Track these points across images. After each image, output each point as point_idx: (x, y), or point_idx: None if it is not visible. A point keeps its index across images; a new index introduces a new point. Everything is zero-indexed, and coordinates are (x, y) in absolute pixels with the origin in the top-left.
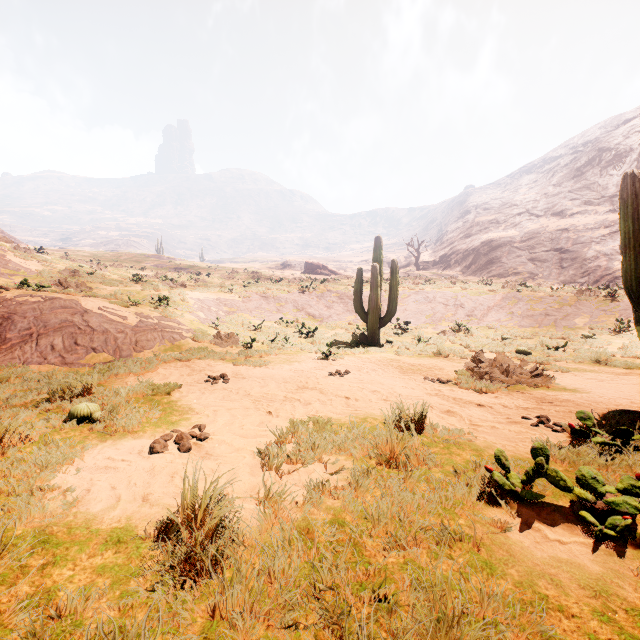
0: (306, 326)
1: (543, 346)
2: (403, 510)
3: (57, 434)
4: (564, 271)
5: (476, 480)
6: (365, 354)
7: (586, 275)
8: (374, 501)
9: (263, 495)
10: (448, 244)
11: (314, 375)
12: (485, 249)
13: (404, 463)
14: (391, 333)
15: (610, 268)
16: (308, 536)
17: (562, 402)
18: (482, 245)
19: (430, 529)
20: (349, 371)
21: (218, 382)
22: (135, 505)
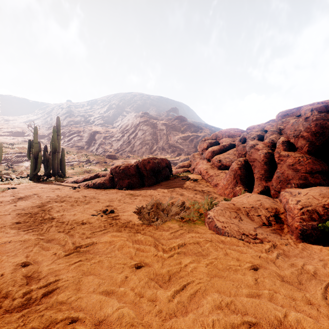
0: None
1: None
2: None
3: None
4: (93, 147)
5: None
6: None
7: (98, 149)
8: None
9: None
10: None
11: None
12: (68, 134)
13: None
14: (3, 169)
15: (104, 148)
16: None
17: None
18: (67, 132)
19: None
20: None
21: None
22: None
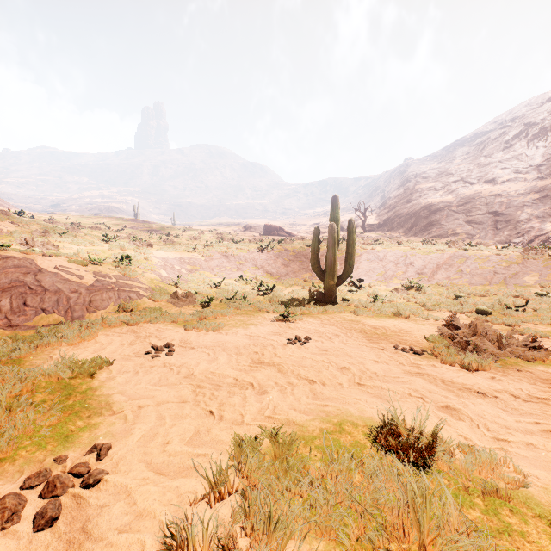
0: (264, 283)
1: (501, 305)
2: None
3: None
4: (499, 232)
5: None
6: (323, 314)
7: (520, 236)
8: None
9: None
10: (391, 209)
11: (271, 343)
12: (425, 213)
13: None
14: (345, 290)
15: (543, 229)
16: None
17: None
18: (422, 209)
19: None
20: (310, 338)
21: (160, 355)
22: None
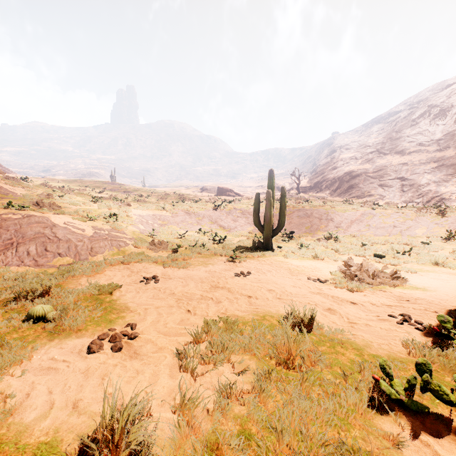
0: (218, 235)
1: (393, 251)
2: (302, 418)
3: (15, 333)
4: (405, 194)
5: (363, 385)
6: (262, 257)
7: (421, 197)
8: (276, 412)
9: (179, 401)
10: (320, 174)
11: (224, 276)
12: (347, 178)
13: (299, 365)
14: (280, 240)
15: (438, 192)
16: (217, 452)
17: (417, 300)
18: (345, 175)
19: (330, 446)
20: (250, 272)
21: (150, 282)
22: (65, 413)
